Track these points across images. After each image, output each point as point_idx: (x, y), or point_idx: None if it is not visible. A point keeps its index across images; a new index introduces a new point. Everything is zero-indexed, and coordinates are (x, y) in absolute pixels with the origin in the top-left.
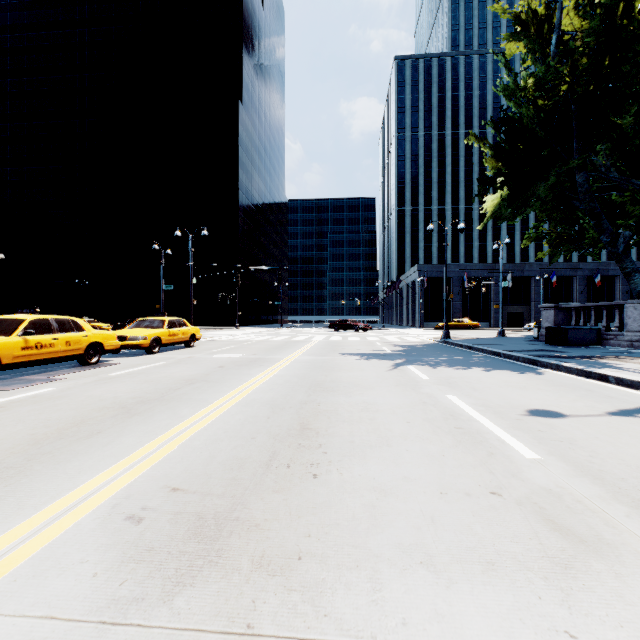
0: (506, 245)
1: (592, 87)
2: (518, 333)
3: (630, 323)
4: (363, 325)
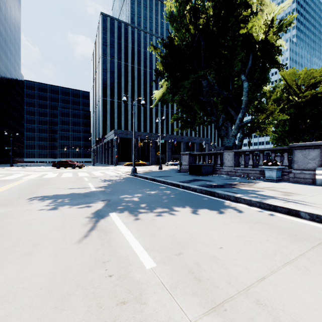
0: (163, 120)
1: (215, 29)
2: (165, 167)
3: (226, 162)
4: (79, 164)
